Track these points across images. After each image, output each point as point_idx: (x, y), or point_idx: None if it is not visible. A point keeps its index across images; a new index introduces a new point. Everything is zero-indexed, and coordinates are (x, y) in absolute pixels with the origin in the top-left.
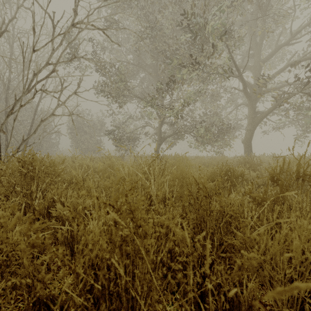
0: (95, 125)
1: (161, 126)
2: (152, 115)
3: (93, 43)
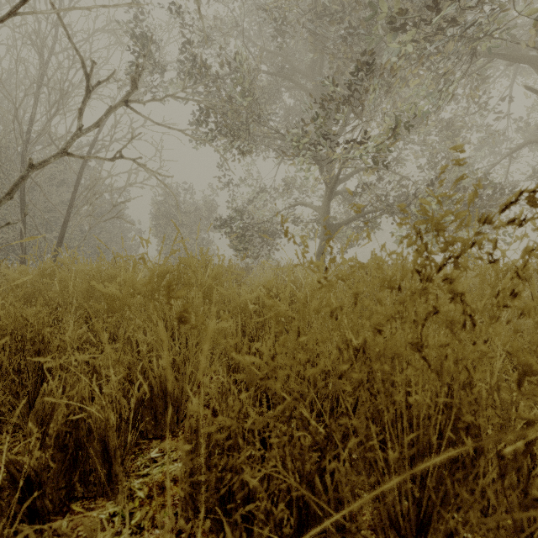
0: (199, 210)
1: (329, 200)
2: (307, 184)
3: (180, 14)
